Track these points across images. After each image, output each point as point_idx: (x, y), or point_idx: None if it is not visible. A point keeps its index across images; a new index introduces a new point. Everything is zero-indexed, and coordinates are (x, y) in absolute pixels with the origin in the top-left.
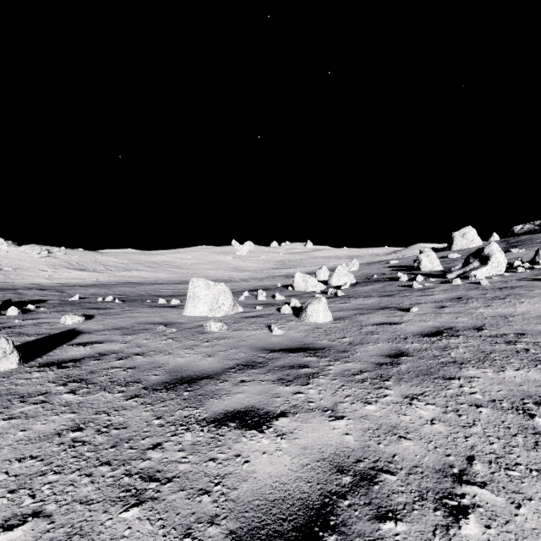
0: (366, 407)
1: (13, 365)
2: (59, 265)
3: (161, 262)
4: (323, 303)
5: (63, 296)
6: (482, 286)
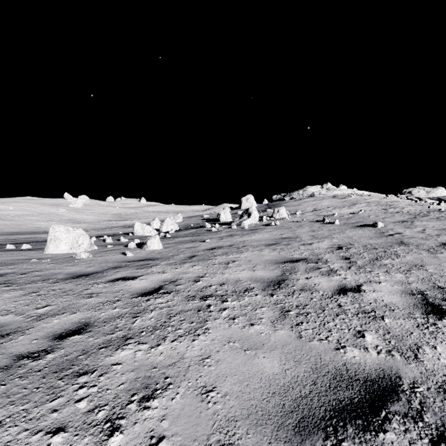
0: (176, 270)
1: None
2: None
3: None
4: (157, 238)
5: None
6: (245, 229)
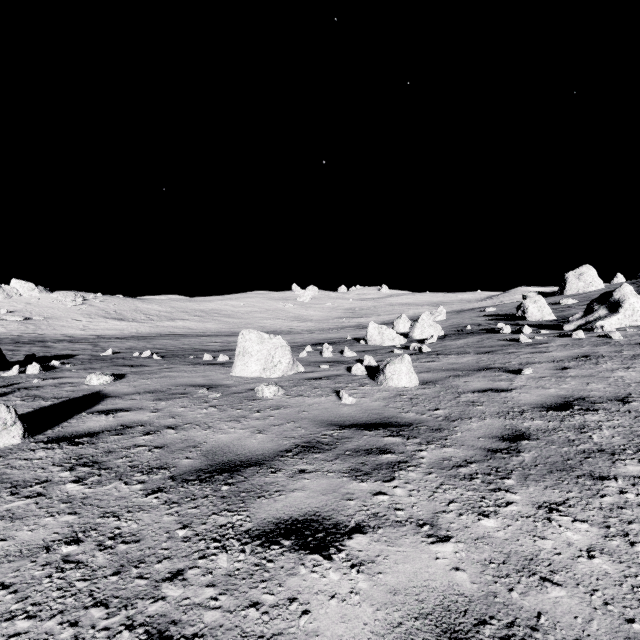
0: (481, 522)
1: (15, 440)
2: (95, 314)
3: (210, 310)
4: (406, 362)
5: (96, 350)
6: (613, 340)
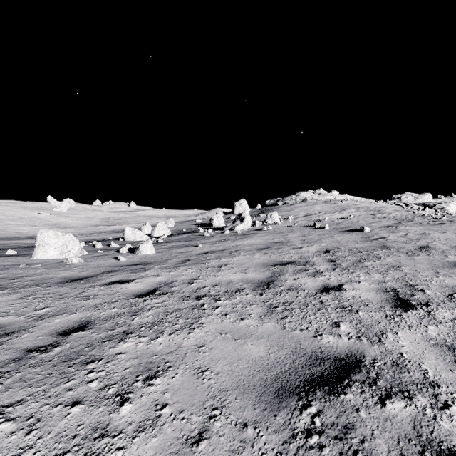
0: (170, 273)
1: None
2: None
3: None
4: (150, 243)
5: None
6: (237, 234)
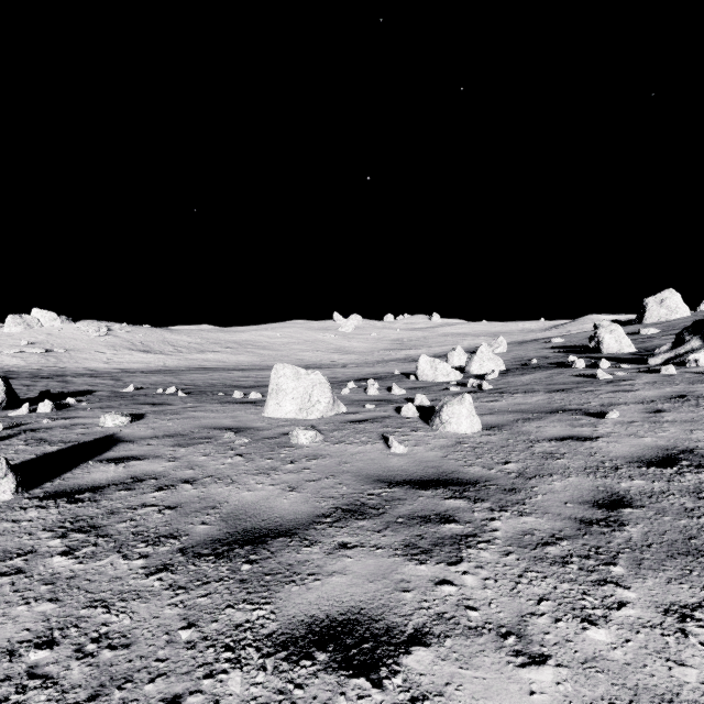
0: (588, 634)
1: (5, 495)
2: (120, 346)
3: (244, 341)
4: (467, 403)
5: (117, 385)
6: None
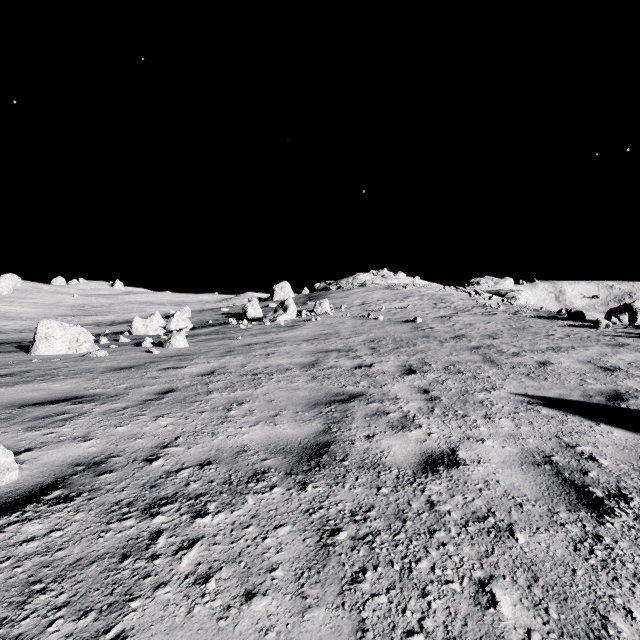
0: (220, 360)
1: None
2: None
3: None
4: (183, 335)
5: None
6: (281, 325)
